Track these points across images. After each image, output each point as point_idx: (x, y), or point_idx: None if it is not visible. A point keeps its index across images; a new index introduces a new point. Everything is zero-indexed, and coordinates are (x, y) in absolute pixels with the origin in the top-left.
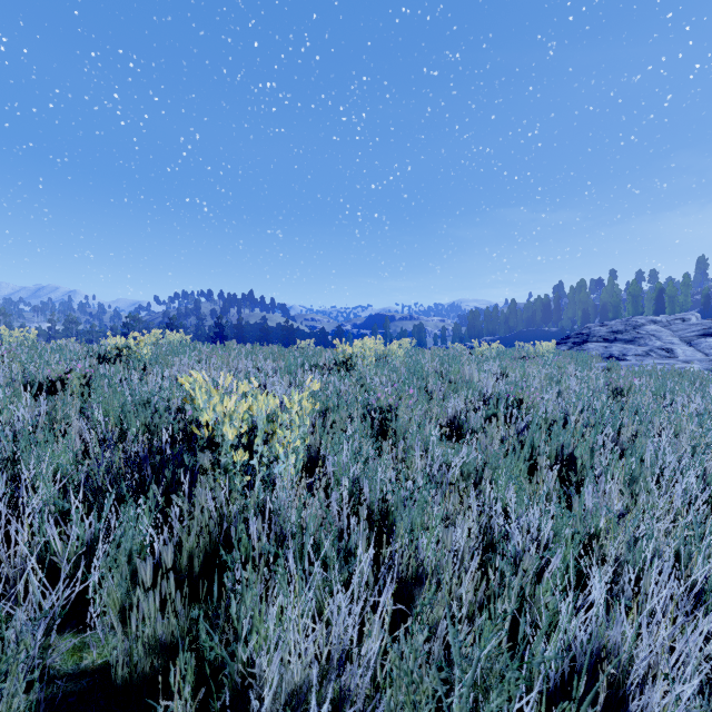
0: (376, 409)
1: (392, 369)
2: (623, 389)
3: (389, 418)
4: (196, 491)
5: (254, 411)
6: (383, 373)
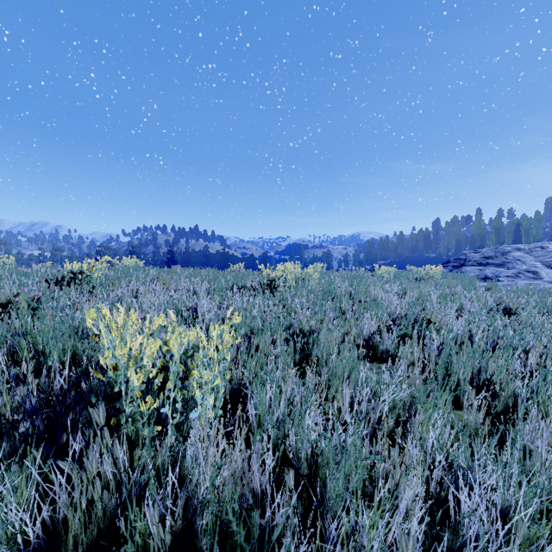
0: (298, 332)
1: (309, 290)
2: (512, 308)
3: (311, 342)
4: (89, 452)
5: (170, 345)
6: (301, 293)
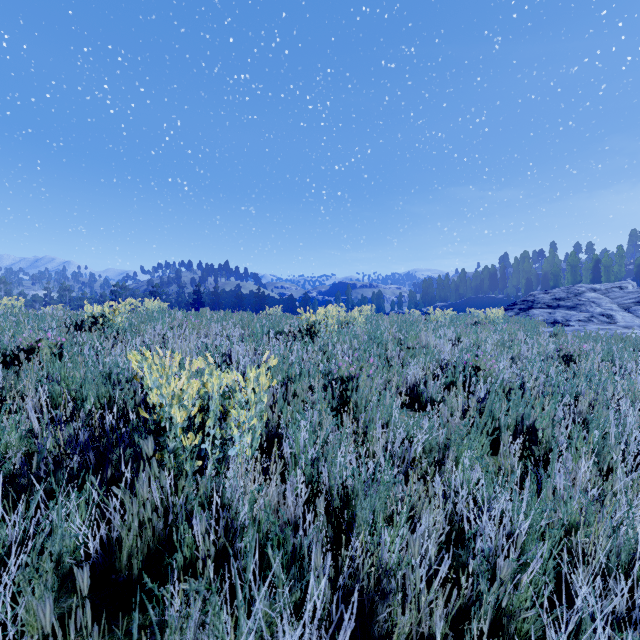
0: (337, 379)
1: (353, 336)
2: (573, 355)
3: (350, 389)
4: (139, 480)
5: (208, 387)
6: (344, 339)
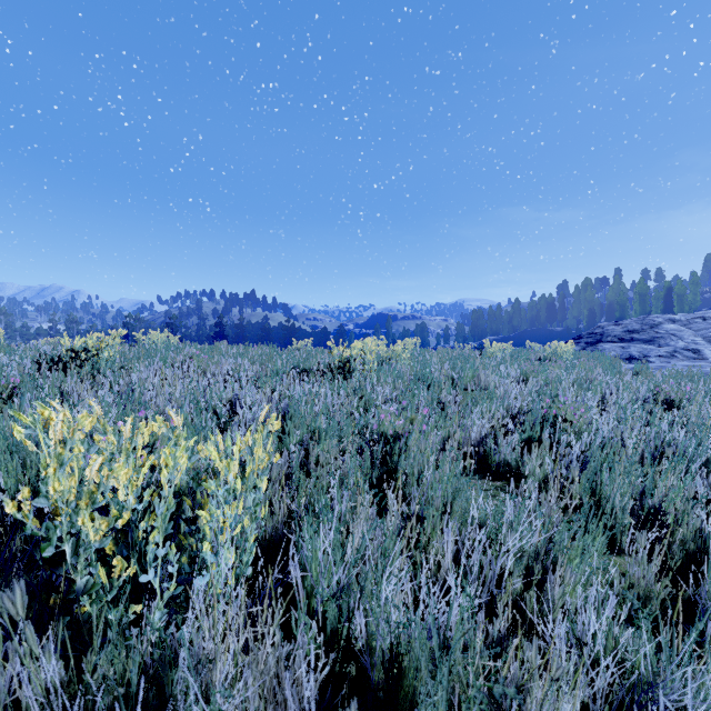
0: (378, 437)
1: (396, 375)
2: (674, 400)
3: (397, 452)
4: None
5: None
6: (386, 379)
